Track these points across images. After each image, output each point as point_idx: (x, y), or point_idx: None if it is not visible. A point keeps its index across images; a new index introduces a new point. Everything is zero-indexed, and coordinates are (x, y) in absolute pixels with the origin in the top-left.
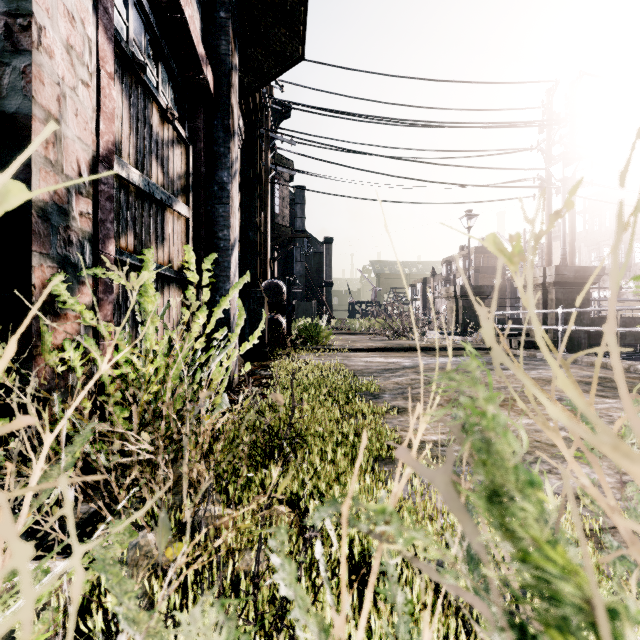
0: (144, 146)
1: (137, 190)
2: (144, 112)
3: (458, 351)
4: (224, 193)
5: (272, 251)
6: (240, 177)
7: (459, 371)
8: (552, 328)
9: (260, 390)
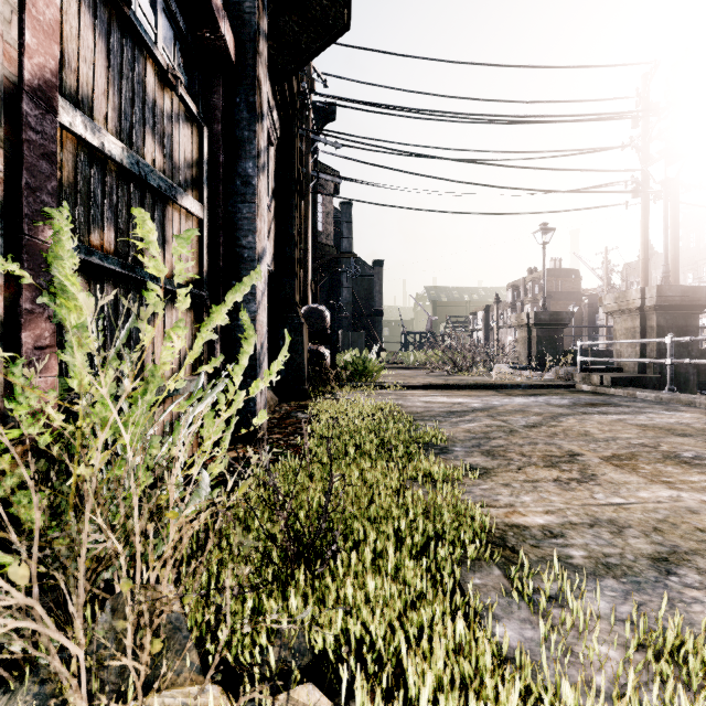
0: (132, 112)
1: (120, 170)
2: (132, 66)
3: (535, 389)
4: (249, 189)
5: (314, 273)
6: (275, 182)
7: (545, 415)
8: (657, 361)
9: (294, 439)
